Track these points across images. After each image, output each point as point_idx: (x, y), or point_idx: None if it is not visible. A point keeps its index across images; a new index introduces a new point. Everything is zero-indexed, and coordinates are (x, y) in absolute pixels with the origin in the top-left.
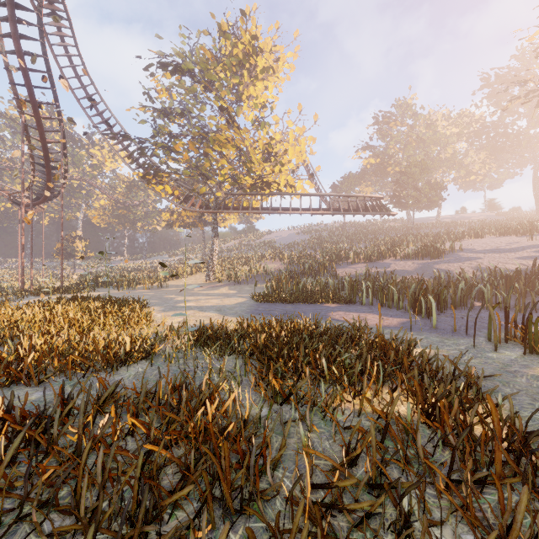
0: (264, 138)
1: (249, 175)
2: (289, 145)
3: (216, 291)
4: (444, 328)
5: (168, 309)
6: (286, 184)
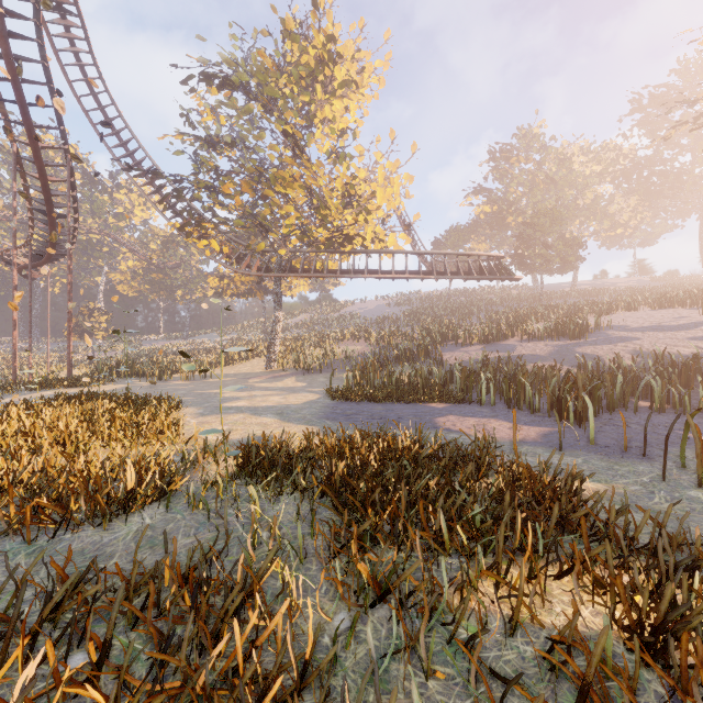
0: (343, 176)
1: (324, 226)
2: (377, 185)
3: (278, 384)
4: (607, 444)
5: (208, 412)
6: (374, 239)
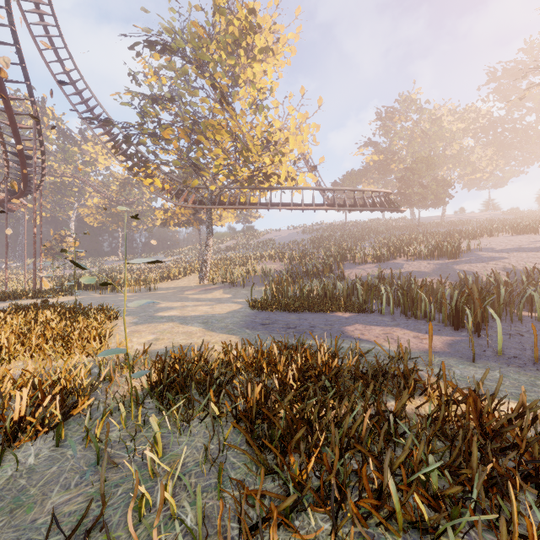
0: (262, 124)
1: (246, 166)
2: (290, 134)
3: (208, 295)
4: (514, 355)
5: (141, 321)
6: (287, 177)
